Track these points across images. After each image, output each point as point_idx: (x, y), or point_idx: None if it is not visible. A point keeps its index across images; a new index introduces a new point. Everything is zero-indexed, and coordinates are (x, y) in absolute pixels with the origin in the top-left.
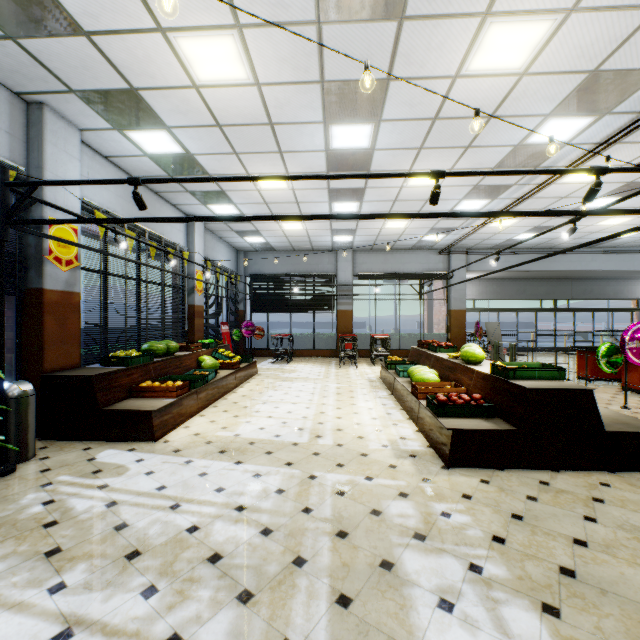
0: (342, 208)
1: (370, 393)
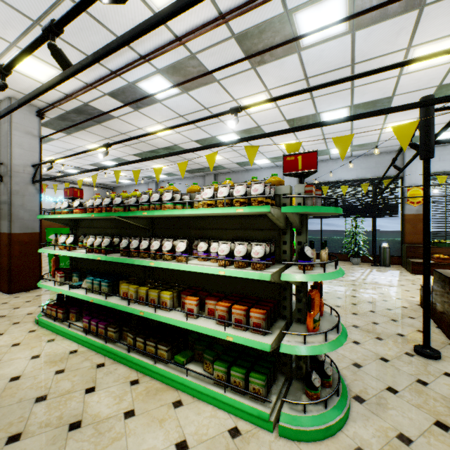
0: None
1: None
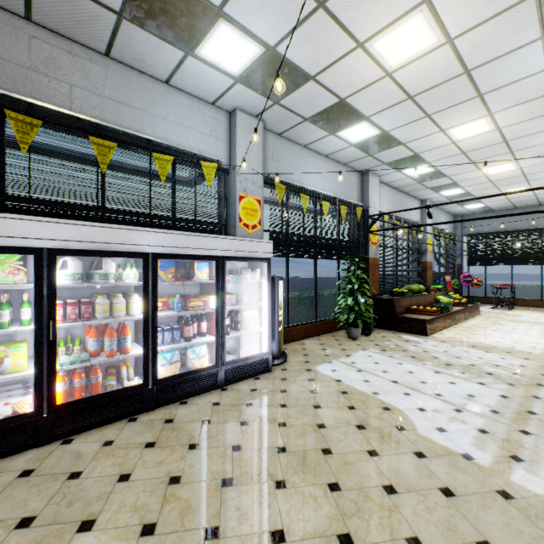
0: None
1: None
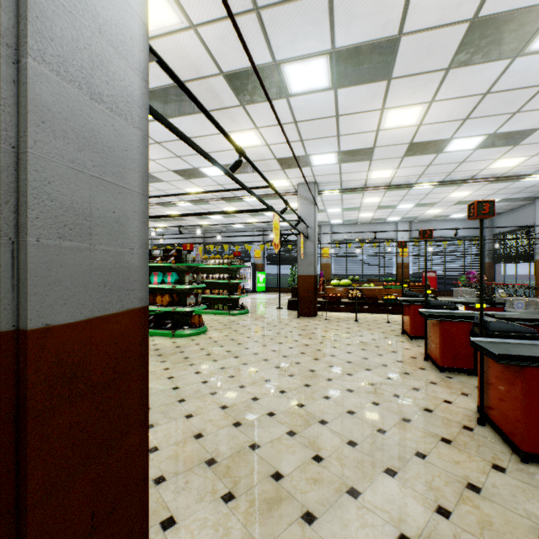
0: (407, 206)
1: None
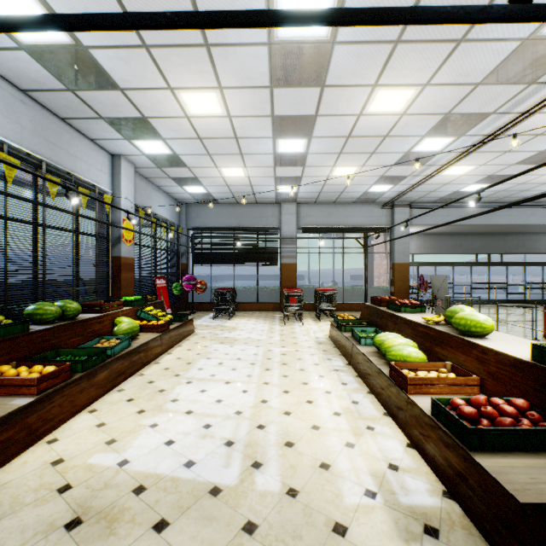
0: (287, 147)
1: (323, 362)
